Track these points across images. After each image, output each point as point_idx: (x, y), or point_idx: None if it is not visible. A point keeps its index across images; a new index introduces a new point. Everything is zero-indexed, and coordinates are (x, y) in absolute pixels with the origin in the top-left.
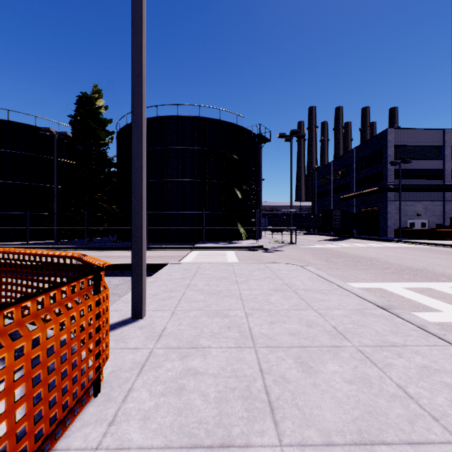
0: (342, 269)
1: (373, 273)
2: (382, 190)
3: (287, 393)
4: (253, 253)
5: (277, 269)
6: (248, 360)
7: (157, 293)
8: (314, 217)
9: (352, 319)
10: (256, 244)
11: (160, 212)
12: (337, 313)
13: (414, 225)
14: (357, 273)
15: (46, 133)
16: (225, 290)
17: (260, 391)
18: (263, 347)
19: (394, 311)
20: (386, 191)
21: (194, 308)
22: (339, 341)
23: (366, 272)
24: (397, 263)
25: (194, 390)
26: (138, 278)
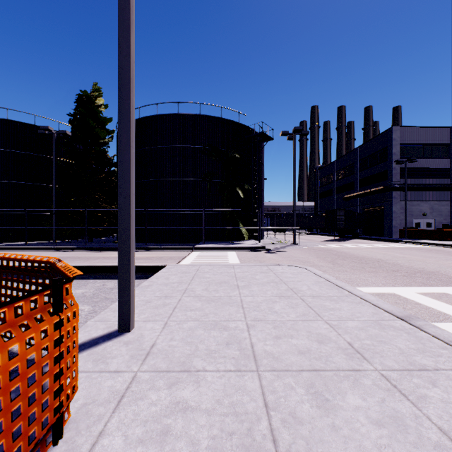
0: (349, 271)
1: (383, 276)
2: (387, 189)
3: (299, 440)
4: (256, 254)
5: (280, 272)
6: (250, 389)
7: (151, 299)
8: (317, 217)
9: (369, 333)
10: (258, 245)
11: (160, 212)
12: (351, 326)
13: (419, 225)
14: (365, 276)
15: (45, 131)
16: (225, 296)
17: (266, 437)
18: (268, 371)
19: (416, 322)
20: (391, 191)
21: (190, 319)
22: (357, 363)
23: (376, 275)
24: (406, 265)
25: (181, 434)
26: (125, 286)
